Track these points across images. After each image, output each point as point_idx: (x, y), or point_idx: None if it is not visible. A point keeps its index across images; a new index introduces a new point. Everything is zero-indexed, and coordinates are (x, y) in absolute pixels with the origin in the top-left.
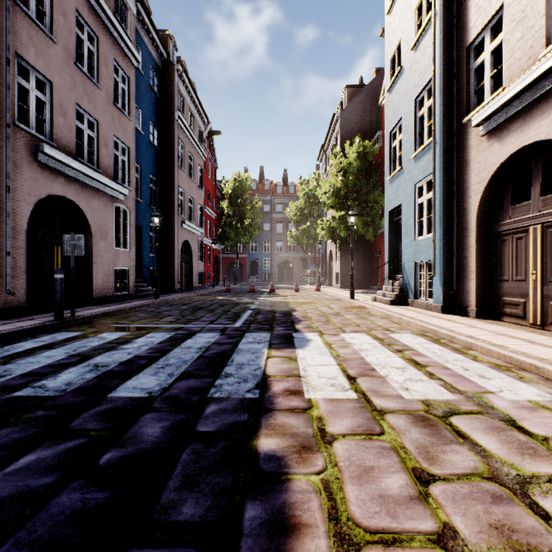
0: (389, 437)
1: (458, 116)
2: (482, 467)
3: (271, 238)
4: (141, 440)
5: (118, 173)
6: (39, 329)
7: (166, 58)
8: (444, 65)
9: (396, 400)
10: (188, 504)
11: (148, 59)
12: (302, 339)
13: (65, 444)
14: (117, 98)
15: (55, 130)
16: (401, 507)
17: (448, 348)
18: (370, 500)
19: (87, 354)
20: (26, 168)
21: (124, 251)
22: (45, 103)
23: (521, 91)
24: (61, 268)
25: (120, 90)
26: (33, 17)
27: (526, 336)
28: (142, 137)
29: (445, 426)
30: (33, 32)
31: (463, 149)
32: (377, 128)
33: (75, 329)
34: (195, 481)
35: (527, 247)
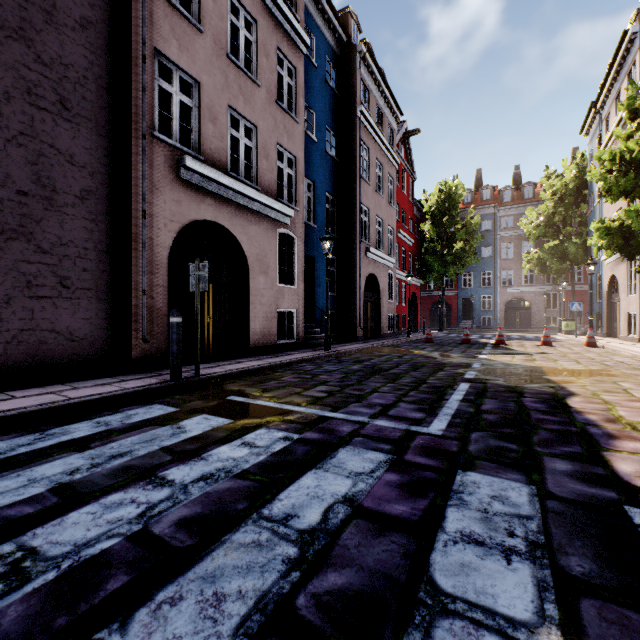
0: None
1: None
2: None
3: (493, 267)
4: None
5: (283, 191)
6: (139, 394)
7: (346, 41)
8: None
9: None
10: None
11: (323, 47)
12: None
13: None
14: (282, 97)
15: (203, 140)
16: None
17: None
18: None
19: (88, 486)
20: (167, 188)
21: (290, 288)
22: (192, 109)
23: None
24: (213, 310)
25: (285, 86)
26: (174, 3)
27: None
28: (316, 146)
29: None
30: (175, 22)
31: None
32: None
33: (177, 400)
34: None
35: None
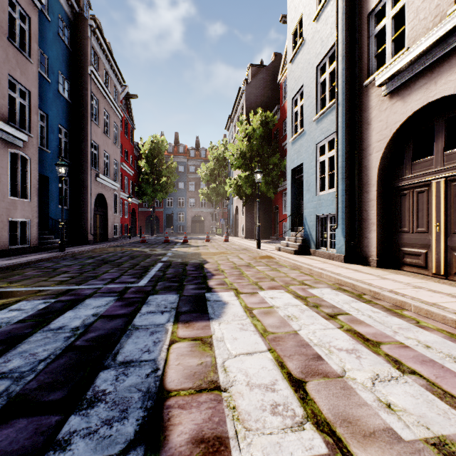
0: None
1: (359, 79)
2: None
3: (185, 195)
4: None
5: (15, 117)
6: None
7: (78, 11)
8: (346, 32)
9: (395, 450)
10: None
11: (57, 7)
12: (216, 302)
13: None
14: (14, 36)
15: None
16: None
17: (379, 307)
18: None
19: None
20: None
21: (23, 201)
22: None
23: (429, 47)
24: None
25: (17, 27)
26: None
27: (443, 289)
28: (49, 85)
29: None
30: None
31: (364, 110)
32: (275, 103)
33: None
34: None
35: (429, 201)
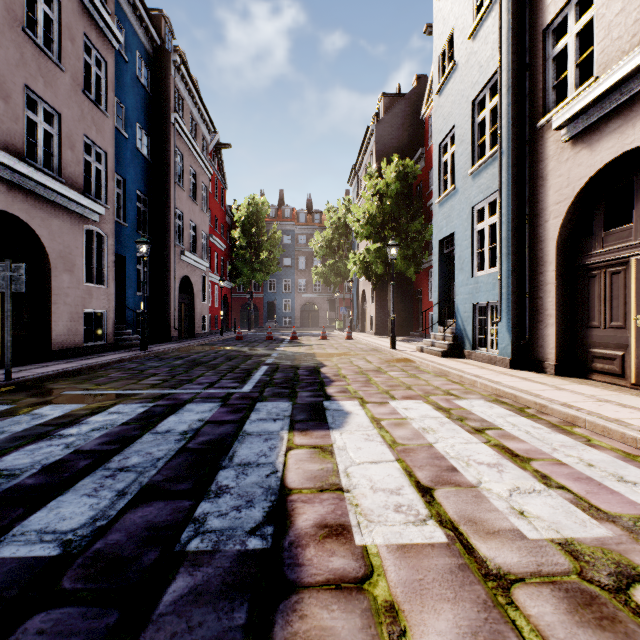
0: None
1: (530, 118)
2: None
3: (292, 275)
4: None
5: (90, 186)
6: None
7: (160, 44)
8: (513, 54)
9: (515, 544)
10: None
11: (135, 42)
12: (337, 412)
13: None
14: (89, 87)
15: None
16: None
17: (543, 423)
18: None
19: None
20: None
21: (99, 288)
22: None
23: (624, 78)
24: (2, 310)
25: (93, 76)
26: None
27: (638, 403)
28: (126, 142)
29: (637, 621)
30: None
31: (538, 160)
32: (418, 145)
33: (3, 401)
34: None
35: (627, 285)
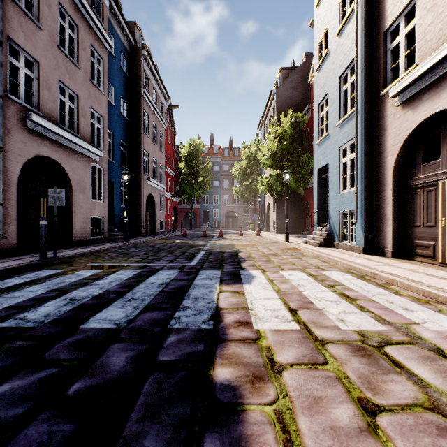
0: (332, 367)
1: (376, 89)
2: (422, 397)
3: (219, 192)
4: (107, 369)
5: (94, 138)
6: (26, 267)
7: (134, 44)
8: (365, 48)
9: (334, 331)
10: (149, 437)
11: (119, 45)
12: (248, 276)
13: (38, 374)
14: (93, 76)
15: (41, 102)
16: (353, 440)
17: (373, 283)
18: (322, 432)
19: (65, 288)
20: (16, 133)
21: (99, 202)
22: (33, 79)
23: (432, 67)
24: (46, 216)
25: (96, 69)
26: (22, 7)
27: (438, 273)
28: (114, 109)
29: (381, 356)
30: (22, 20)
31: (381, 117)
32: (306, 102)
33: (57, 267)
34: (156, 412)
35: (436, 199)
